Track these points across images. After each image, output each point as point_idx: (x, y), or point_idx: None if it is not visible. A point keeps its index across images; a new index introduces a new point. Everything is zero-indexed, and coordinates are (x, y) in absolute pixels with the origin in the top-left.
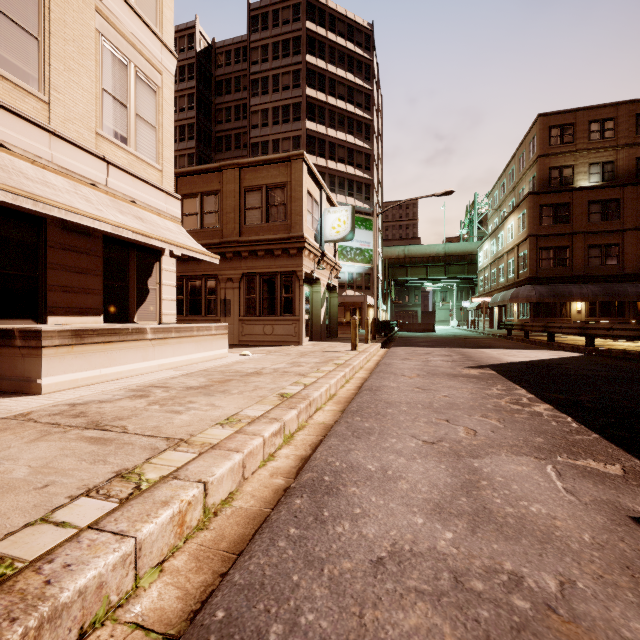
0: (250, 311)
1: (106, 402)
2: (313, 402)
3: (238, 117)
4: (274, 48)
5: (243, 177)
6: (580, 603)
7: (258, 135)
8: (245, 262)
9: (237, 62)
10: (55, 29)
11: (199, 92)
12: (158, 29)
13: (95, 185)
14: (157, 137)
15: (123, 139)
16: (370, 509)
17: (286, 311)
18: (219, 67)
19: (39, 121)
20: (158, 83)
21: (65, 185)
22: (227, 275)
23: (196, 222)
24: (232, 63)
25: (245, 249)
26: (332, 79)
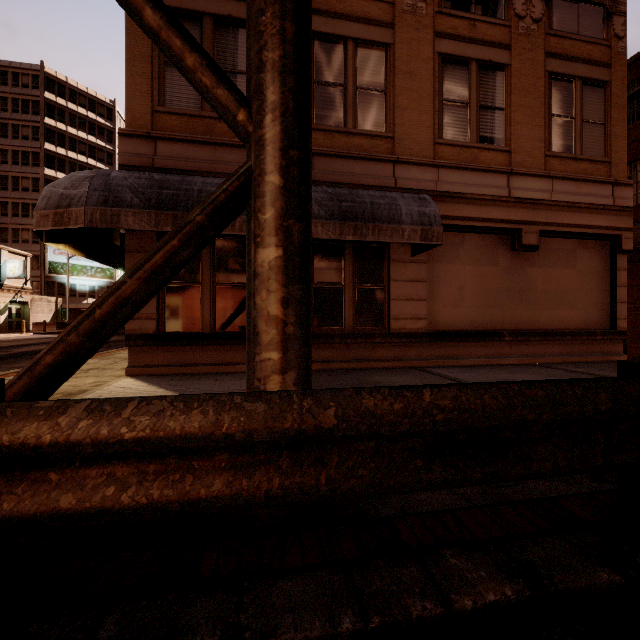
0: None
1: None
2: None
3: None
4: (14, 103)
5: None
6: None
7: None
8: None
9: None
10: None
11: None
12: None
13: None
14: None
15: None
16: None
17: None
18: None
19: None
20: None
21: None
22: None
23: None
24: None
25: None
26: (73, 138)
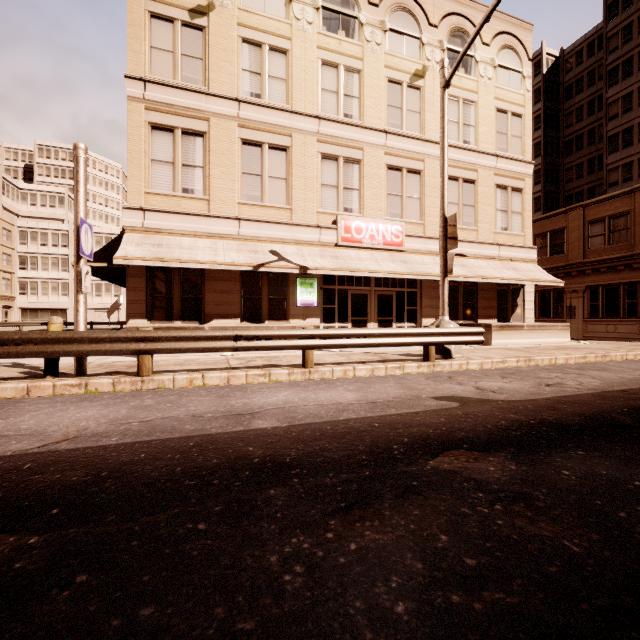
0: (593, 314)
1: (517, 348)
2: (607, 356)
3: (591, 112)
4: None
5: (586, 214)
6: (632, 371)
7: (617, 125)
8: (588, 277)
9: (590, 56)
10: (479, 197)
11: (545, 110)
12: (522, 156)
13: (494, 258)
14: (522, 217)
15: (505, 229)
16: (600, 365)
17: (629, 314)
18: (568, 72)
19: (475, 240)
20: (522, 186)
21: (485, 264)
22: (572, 288)
23: (546, 252)
24: (584, 60)
25: (588, 268)
26: None
